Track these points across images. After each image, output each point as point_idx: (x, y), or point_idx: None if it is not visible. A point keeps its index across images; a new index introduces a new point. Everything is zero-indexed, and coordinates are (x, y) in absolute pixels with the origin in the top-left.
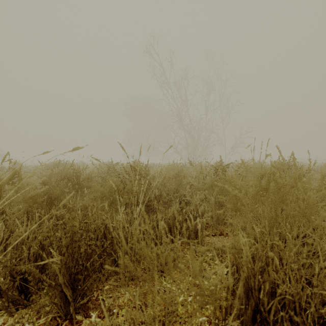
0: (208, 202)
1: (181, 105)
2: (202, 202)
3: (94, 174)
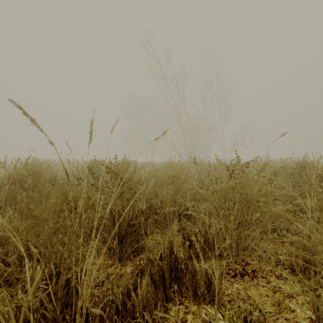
0: (219, 217)
1: (179, 102)
2: (211, 217)
3: (71, 175)
